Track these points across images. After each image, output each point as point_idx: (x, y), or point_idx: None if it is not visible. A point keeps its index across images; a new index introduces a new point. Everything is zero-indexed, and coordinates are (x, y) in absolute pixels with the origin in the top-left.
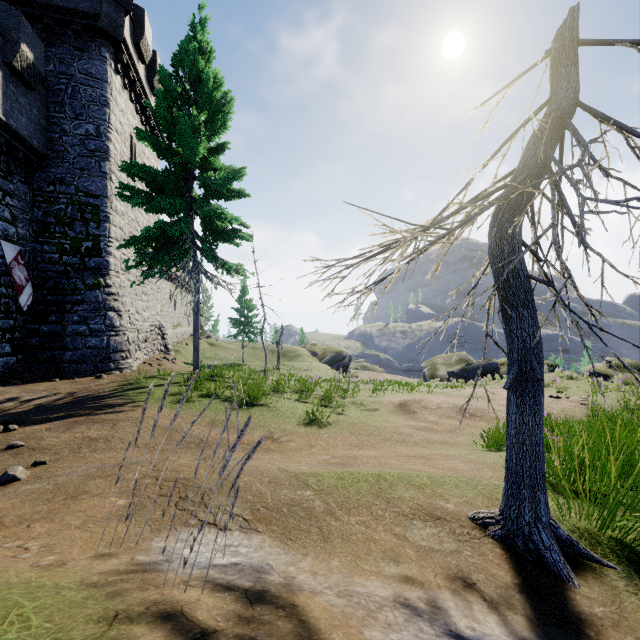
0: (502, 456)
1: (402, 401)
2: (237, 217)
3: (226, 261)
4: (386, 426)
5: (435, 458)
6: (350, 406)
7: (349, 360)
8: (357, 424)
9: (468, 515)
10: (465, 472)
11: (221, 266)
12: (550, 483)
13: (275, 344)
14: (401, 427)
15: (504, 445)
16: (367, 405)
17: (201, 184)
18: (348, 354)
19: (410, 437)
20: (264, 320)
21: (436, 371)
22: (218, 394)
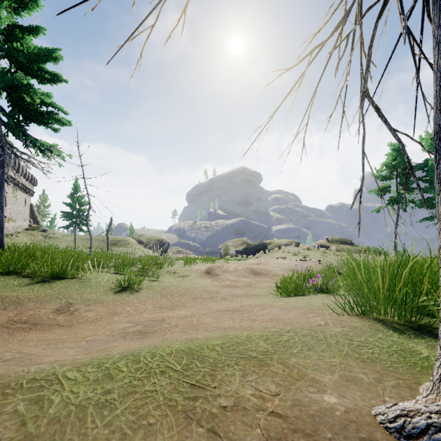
0: (301, 300)
1: (208, 268)
2: (48, 93)
3: (38, 140)
4: (196, 287)
5: (249, 309)
6: (165, 274)
7: (168, 245)
8: (170, 287)
9: (379, 419)
10: (294, 321)
11: (32, 144)
12: (380, 320)
13: (108, 236)
14: (209, 286)
15: (293, 291)
16: (180, 273)
17: (5, 54)
18: (167, 241)
19: (217, 294)
20: (89, 207)
21: (228, 251)
22: (20, 271)
